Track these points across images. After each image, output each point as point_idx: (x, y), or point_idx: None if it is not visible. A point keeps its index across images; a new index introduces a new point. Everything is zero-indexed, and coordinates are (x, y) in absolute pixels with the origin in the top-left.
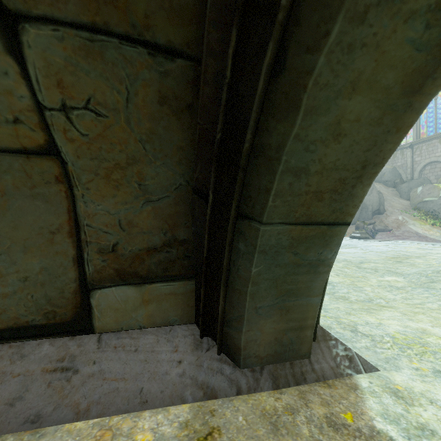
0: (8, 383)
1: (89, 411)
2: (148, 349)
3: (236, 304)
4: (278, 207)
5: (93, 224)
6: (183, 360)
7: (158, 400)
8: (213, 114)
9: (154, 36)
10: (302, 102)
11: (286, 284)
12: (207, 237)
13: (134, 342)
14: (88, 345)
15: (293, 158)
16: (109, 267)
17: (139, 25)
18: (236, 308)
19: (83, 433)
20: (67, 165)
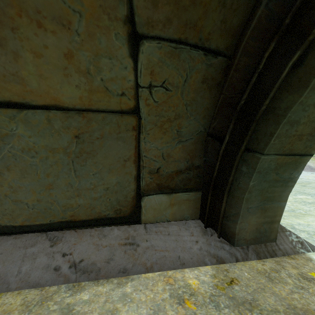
0: (102, 250)
1: (153, 268)
2: (175, 233)
3: (234, 205)
4: (275, 144)
5: (148, 156)
6: (198, 241)
7: (190, 263)
8: (238, 88)
9: (210, 44)
10: (310, 83)
11: (267, 193)
12: (218, 163)
13: (166, 229)
14: (140, 230)
15: (294, 114)
16: (154, 182)
17: (203, 39)
18: (234, 208)
19: (155, 279)
20: (141, 119)
